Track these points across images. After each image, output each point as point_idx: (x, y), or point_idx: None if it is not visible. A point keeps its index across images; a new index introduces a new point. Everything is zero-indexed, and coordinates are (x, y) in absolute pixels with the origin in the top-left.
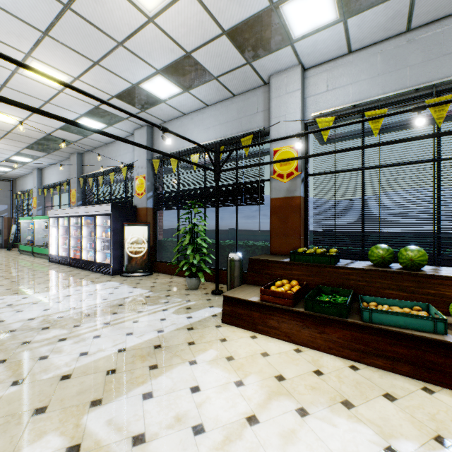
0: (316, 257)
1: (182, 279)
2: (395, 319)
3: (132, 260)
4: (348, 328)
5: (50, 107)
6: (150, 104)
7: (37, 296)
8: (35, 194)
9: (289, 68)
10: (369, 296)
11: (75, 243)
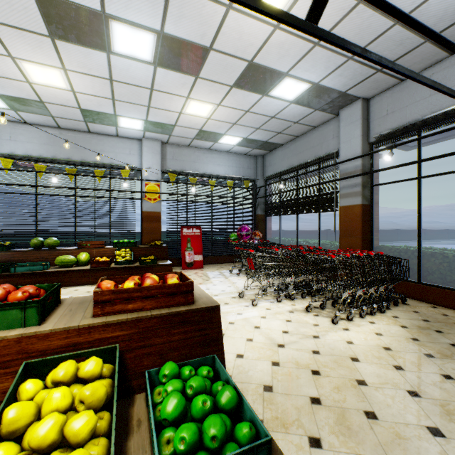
0: None
1: None
2: (28, 268)
3: None
4: (3, 278)
5: None
6: None
7: None
8: None
9: None
10: (22, 263)
11: None
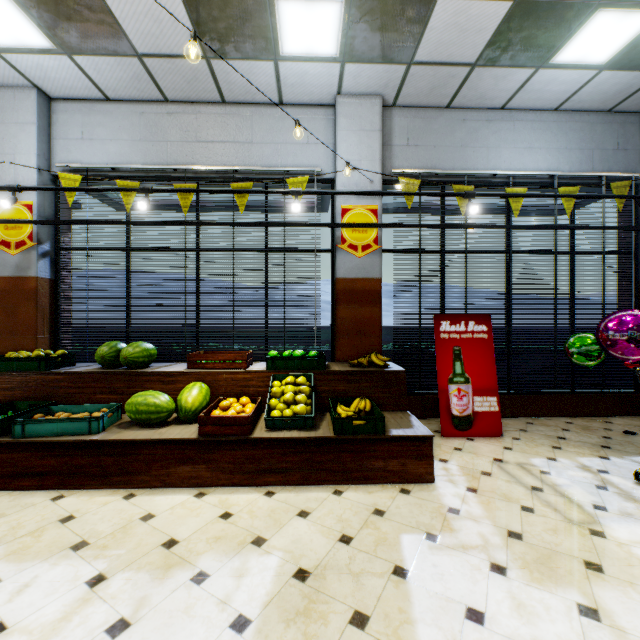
0: (21, 362)
1: None
2: (52, 427)
3: None
4: None
5: None
6: None
7: None
8: None
9: (20, 86)
10: (61, 406)
11: None
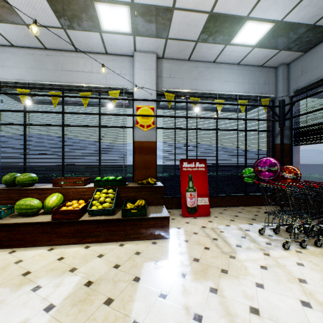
0: None
1: None
2: None
3: None
4: None
5: None
6: None
7: None
8: None
9: None
10: None
11: None
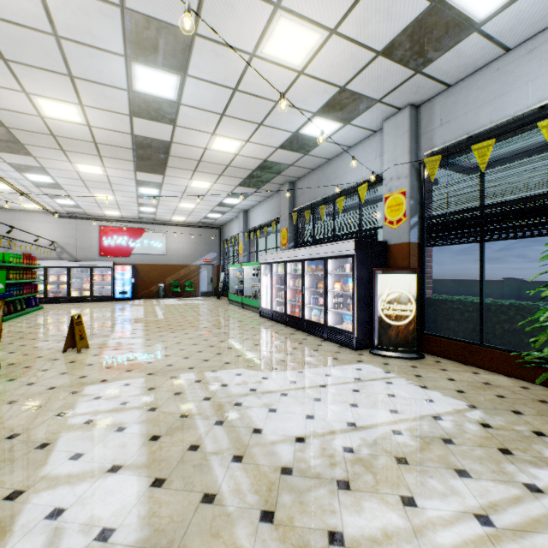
0: None
1: (505, 379)
2: None
3: (389, 329)
4: None
5: (278, 112)
6: (441, 47)
7: (278, 377)
8: (241, 239)
9: None
10: None
11: (291, 296)
